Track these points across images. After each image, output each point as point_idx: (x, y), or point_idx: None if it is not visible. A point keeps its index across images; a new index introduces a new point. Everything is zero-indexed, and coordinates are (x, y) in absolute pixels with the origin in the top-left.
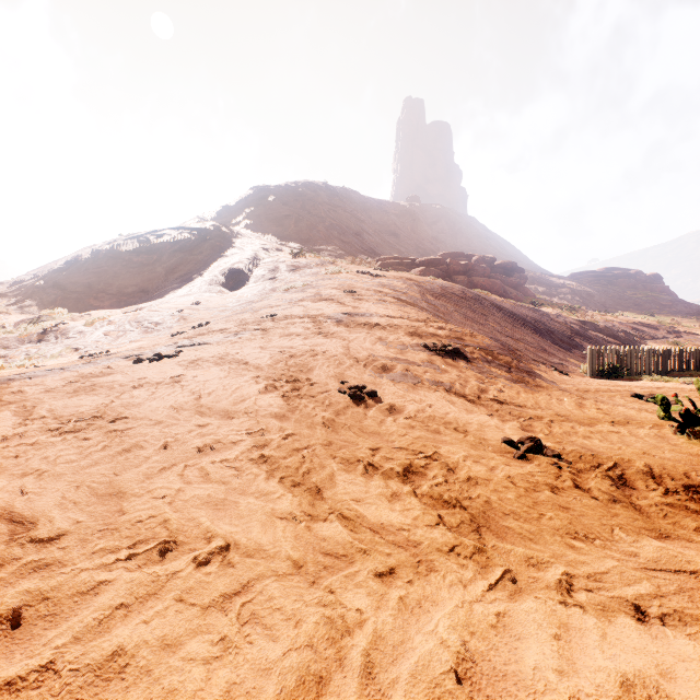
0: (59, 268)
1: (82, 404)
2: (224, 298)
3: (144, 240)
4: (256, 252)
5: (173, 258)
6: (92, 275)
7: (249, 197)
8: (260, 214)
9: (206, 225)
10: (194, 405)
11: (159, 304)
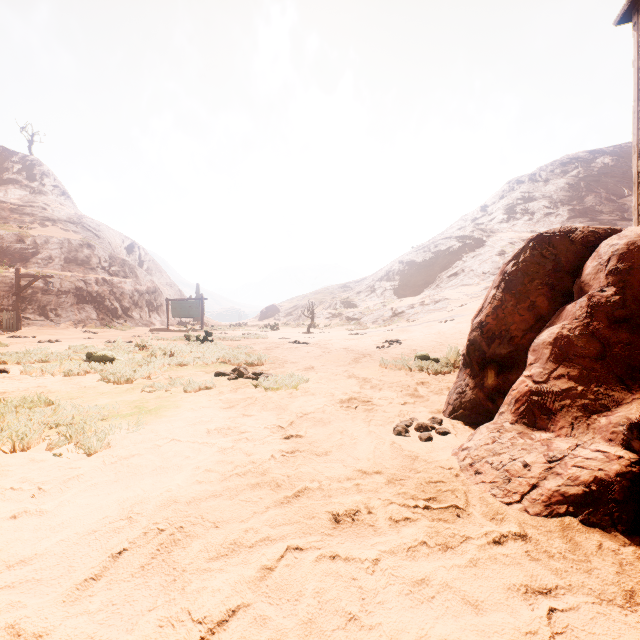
0: (383, 274)
1: (432, 331)
2: (477, 286)
3: (427, 250)
4: (503, 248)
5: (444, 260)
6: (399, 276)
7: (503, 192)
8: (512, 207)
9: (466, 232)
10: (459, 332)
11: (437, 292)
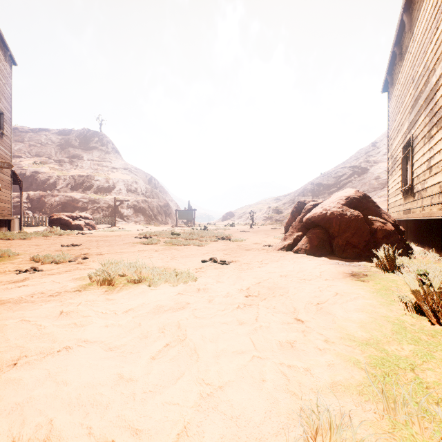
0: (300, 192)
1: None
2: None
3: (329, 175)
4: (379, 174)
5: (340, 182)
6: (311, 193)
7: None
8: None
9: (356, 164)
10: None
11: None
